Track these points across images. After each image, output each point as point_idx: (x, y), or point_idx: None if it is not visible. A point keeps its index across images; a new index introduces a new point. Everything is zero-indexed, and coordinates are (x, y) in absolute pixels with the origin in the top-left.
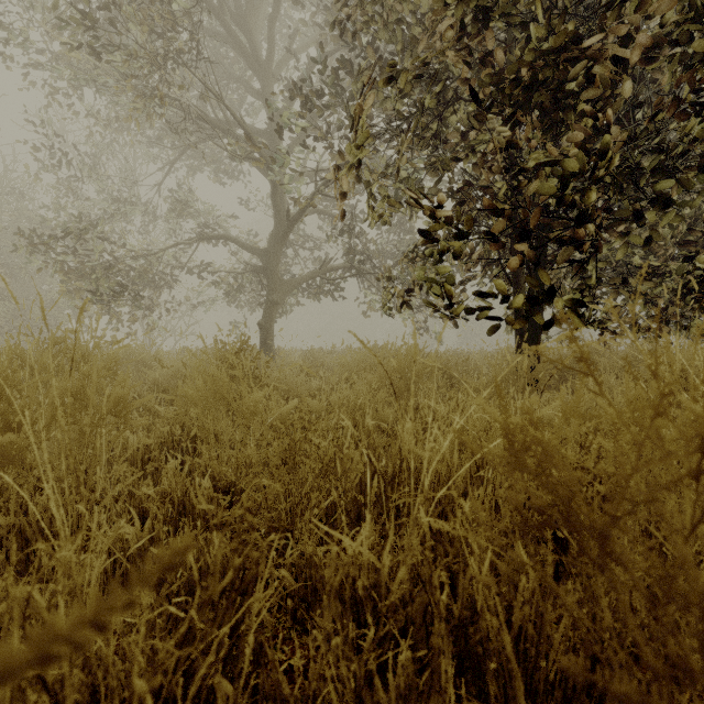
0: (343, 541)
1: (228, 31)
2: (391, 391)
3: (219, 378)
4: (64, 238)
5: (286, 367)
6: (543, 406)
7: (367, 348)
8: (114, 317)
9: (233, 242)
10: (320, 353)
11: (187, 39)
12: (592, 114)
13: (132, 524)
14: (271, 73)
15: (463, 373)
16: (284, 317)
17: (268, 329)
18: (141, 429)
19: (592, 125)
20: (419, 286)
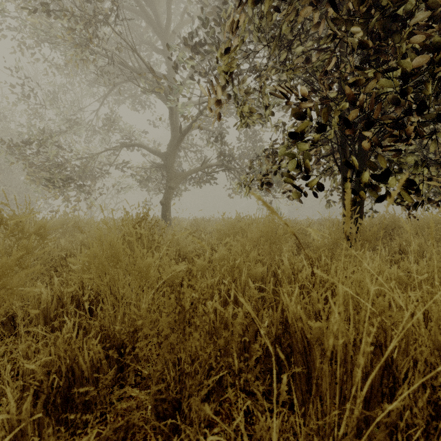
0: (231, 411)
1: (140, 7)
2: (259, 251)
3: (116, 245)
4: (30, 144)
5: (179, 231)
6: (394, 267)
7: (277, 217)
8: (64, 197)
9: (144, 148)
10: (202, 221)
11: (111, 6)
12: (428, 25)
13: (24, 390)
14: (169, 35)
15: (303, 235)
16: (178, 198)
17: (167, 205)
18: (56, 285)
19: (411, 48)
20: (273, 173)
